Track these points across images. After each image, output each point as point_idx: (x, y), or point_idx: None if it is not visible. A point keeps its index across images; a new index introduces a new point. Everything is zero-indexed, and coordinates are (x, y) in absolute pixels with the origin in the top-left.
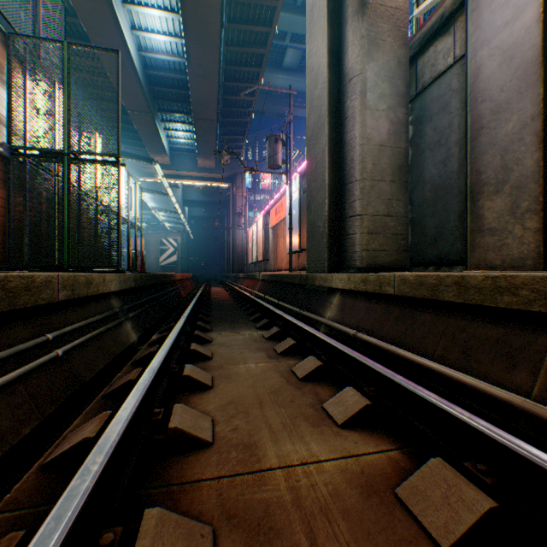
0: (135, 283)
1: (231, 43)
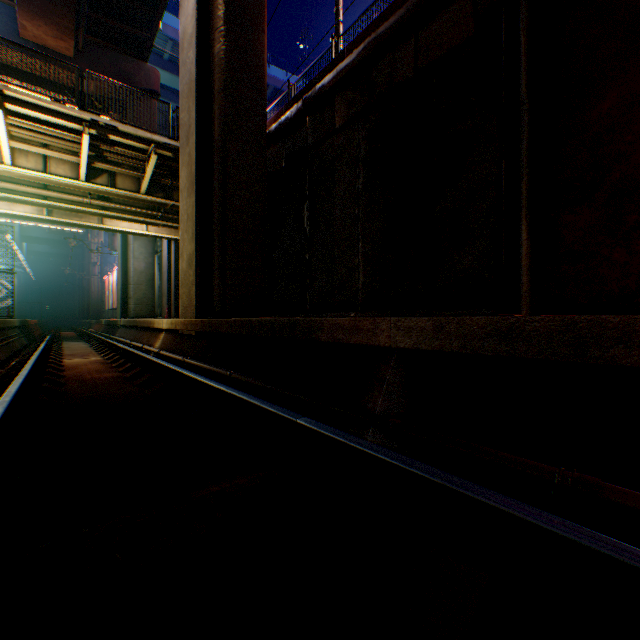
0: (21, 324)
1: None
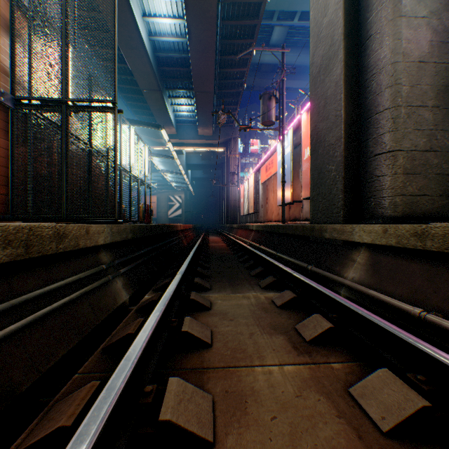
0: (132, 234)
1: (226, 18)
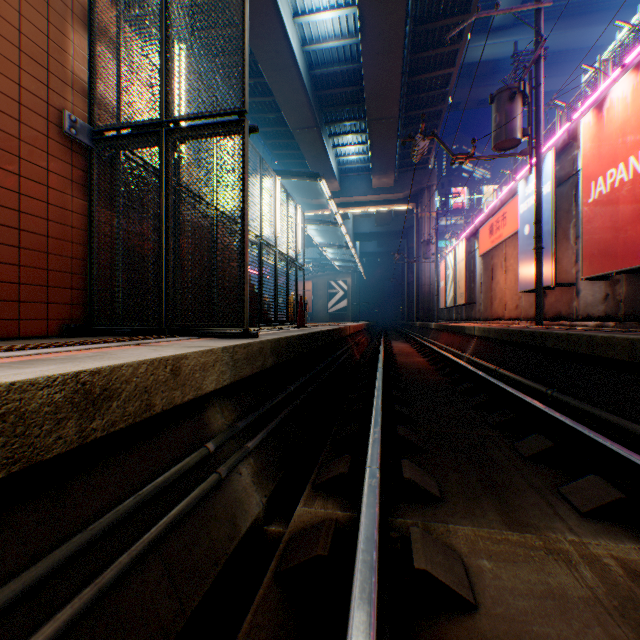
0: (274, 356)
1: None
